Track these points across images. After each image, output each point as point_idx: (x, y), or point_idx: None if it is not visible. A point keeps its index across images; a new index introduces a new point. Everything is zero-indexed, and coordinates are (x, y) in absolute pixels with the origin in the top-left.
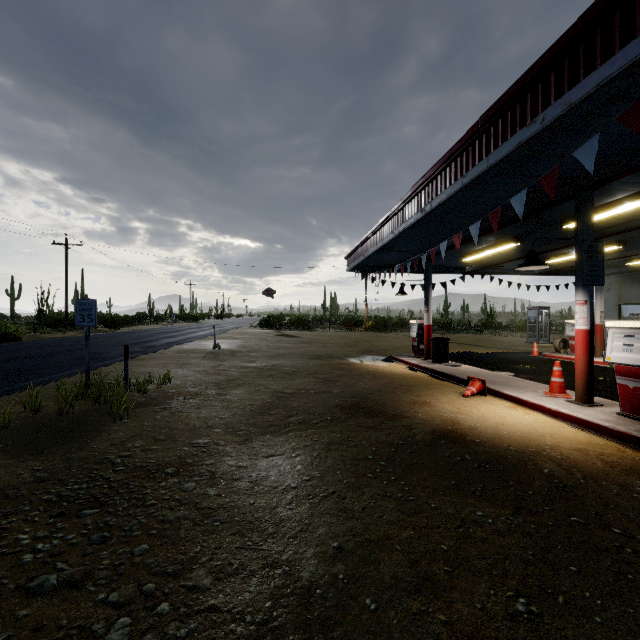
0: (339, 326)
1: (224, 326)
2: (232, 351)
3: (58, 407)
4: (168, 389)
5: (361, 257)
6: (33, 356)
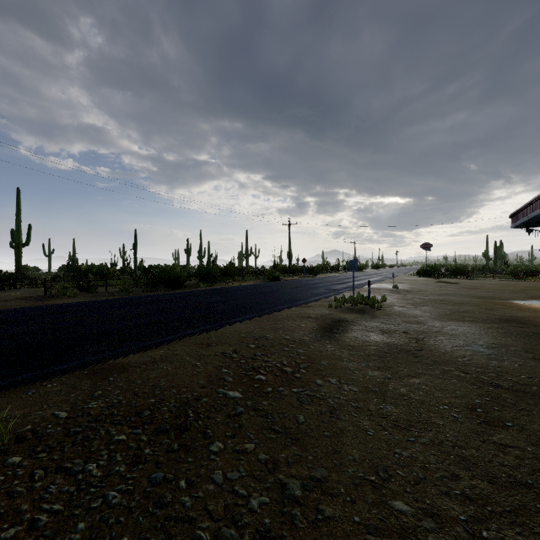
0: (505, 275)
1: (386, 274)
2: (406, 290)
3: (352, 303)
4: (387, 303)
5: (525, 218)
6: (302, 287)
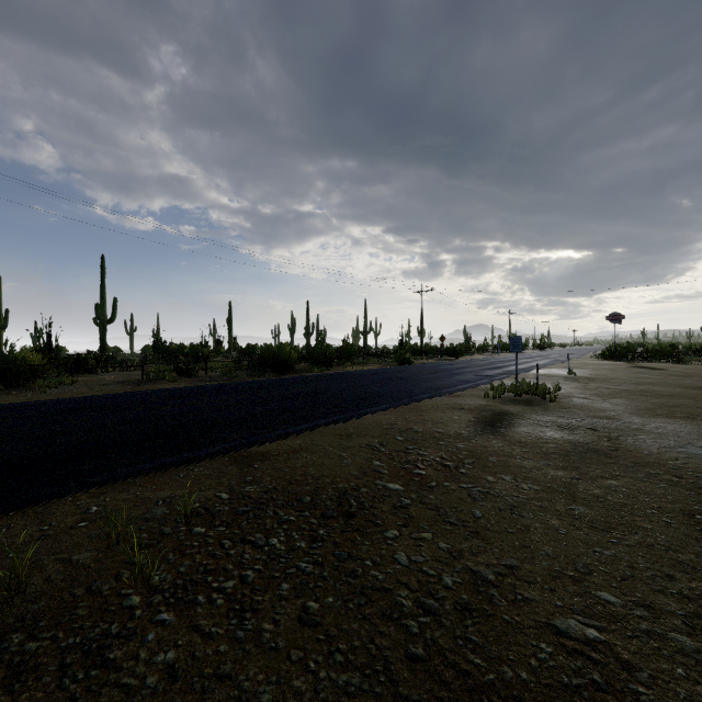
0: None
1: (555, 357)
2: (588, 377)
3: (515, 392)
4: (562, 393)
5: None
6: (443, 372)
